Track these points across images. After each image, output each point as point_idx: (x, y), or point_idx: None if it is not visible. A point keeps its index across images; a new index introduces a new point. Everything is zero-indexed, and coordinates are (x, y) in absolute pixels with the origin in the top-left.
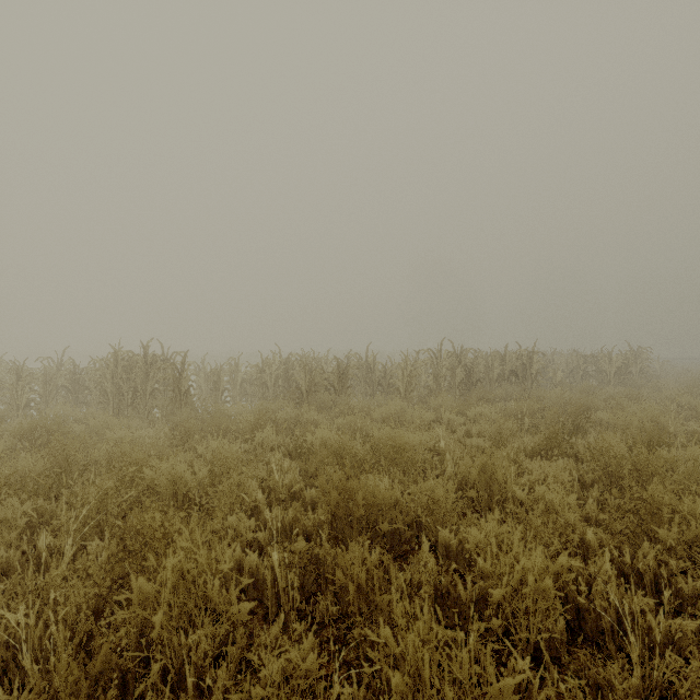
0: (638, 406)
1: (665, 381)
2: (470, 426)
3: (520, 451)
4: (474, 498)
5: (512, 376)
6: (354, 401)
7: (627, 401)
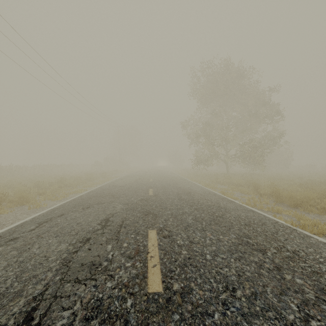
0: None
1: None
2: None
3: None
4: None
5: None
6: None
7: None
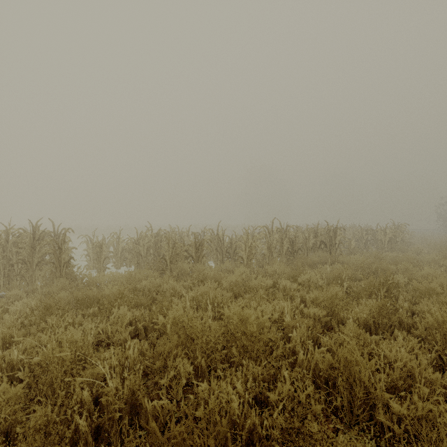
0: (424, 271)
1: (419, 246)
2: (303, 291)
3: (354, 321)
4: (338, 405)
5: (321, 245)
6: (208, 269)
7: (412, 266)
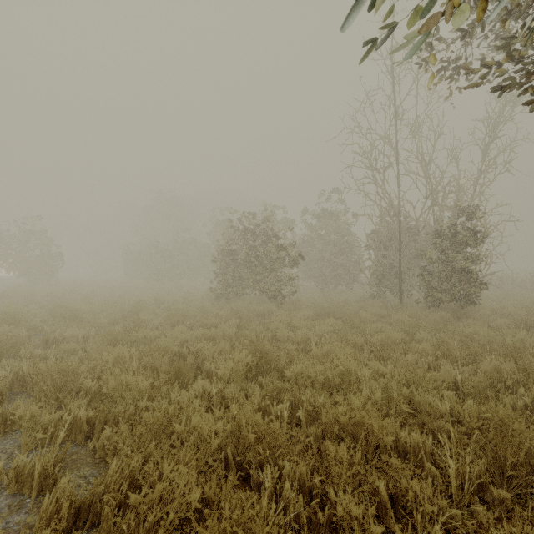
0: None
1: None
2: None
3: None
4: None
5: None
6: (506, 289)
7: None
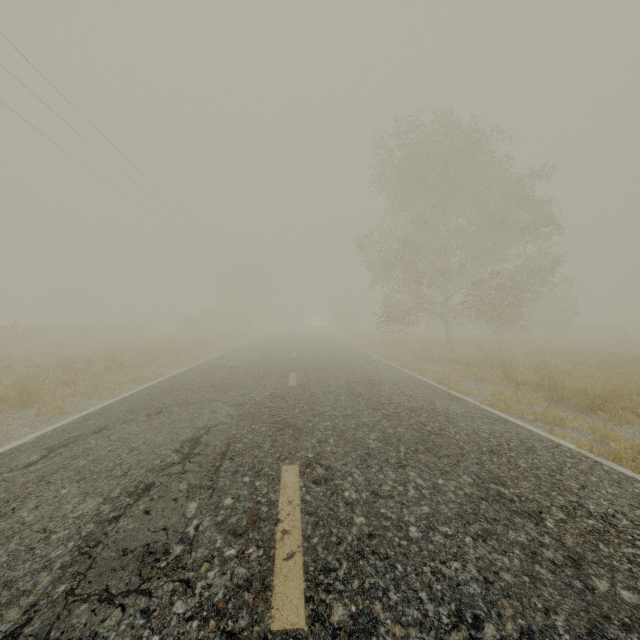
0: None
1: None
2: None
3: None
4: None
5: None
6: None
7: None
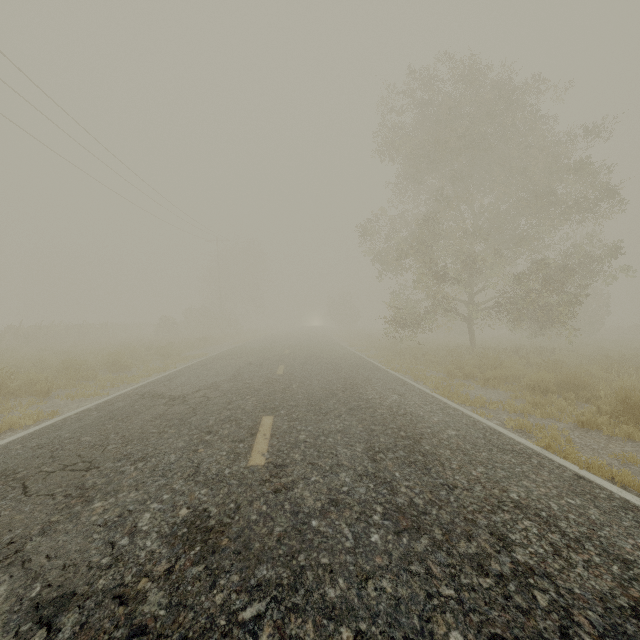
0: None
1: None
2: None
3: None
4: None
5: None
6: None
7: None
